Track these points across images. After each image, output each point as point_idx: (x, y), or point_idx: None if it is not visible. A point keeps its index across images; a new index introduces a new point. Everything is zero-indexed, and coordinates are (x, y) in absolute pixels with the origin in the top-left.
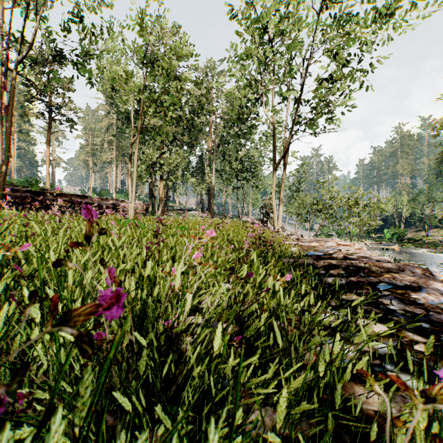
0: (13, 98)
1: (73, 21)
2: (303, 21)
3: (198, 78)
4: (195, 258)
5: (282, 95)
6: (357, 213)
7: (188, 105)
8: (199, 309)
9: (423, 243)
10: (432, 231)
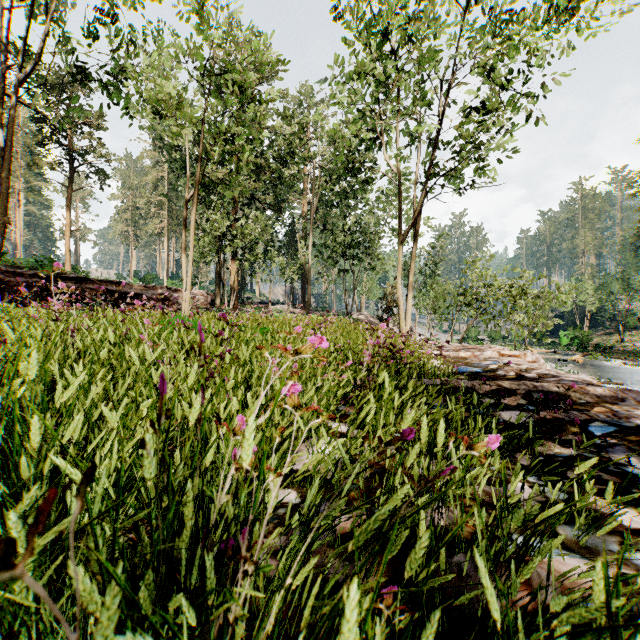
0: (12, 136)
1: (102, 23)
2: (444, 22)
3: (287, 109)
4: (287, 395)
5: (411, 134)
6: (525, 307)
7: (273, 150)
8: (291, 473)
9: (617, 351)
10: (630, 334)
